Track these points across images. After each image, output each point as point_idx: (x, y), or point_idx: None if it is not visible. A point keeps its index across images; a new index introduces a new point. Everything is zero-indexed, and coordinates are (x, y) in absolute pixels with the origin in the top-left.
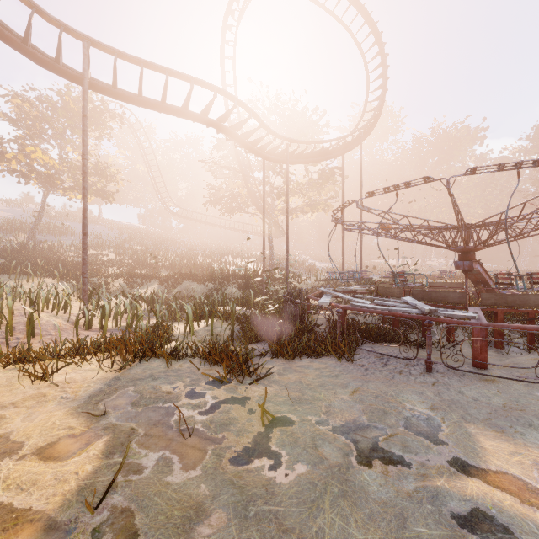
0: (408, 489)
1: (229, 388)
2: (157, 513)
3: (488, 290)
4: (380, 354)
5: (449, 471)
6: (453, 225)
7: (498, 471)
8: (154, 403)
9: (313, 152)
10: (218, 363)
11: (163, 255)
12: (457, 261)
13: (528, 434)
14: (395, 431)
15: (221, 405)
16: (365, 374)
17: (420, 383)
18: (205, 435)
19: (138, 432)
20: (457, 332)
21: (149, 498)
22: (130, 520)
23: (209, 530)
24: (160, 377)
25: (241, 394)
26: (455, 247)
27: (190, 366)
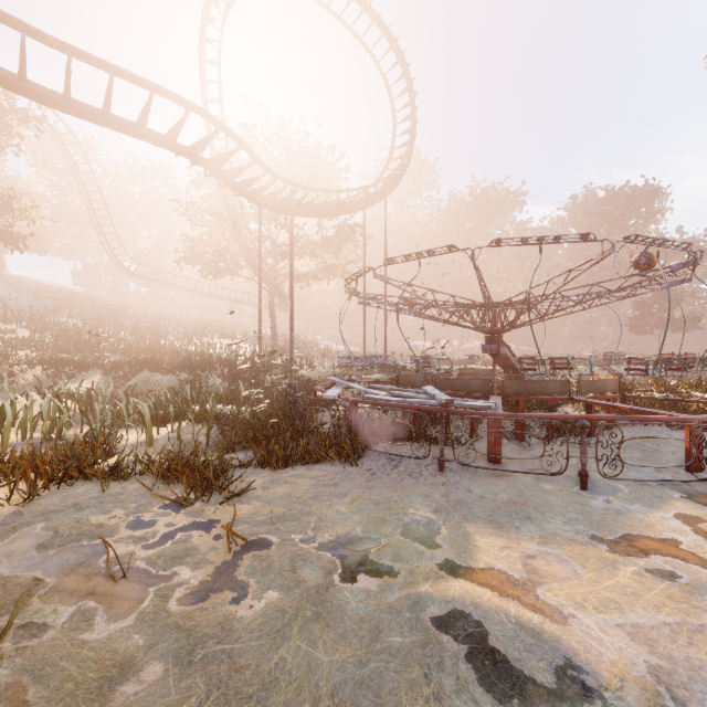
0: (390, 600)
1: (192, 511)
2: (63, 680)
3: (517, 376)
4: (392, 455)
5: (437, 575)
6: (480, 302)
7: (486, 567)
8: (76, 542)
9: (327, 202)
10: (181, 480)
11: (112, 333)
12: (485, 344)
13: (523, 527)
14: (390, 540)
15: (178, 534)
16: (370, 479)
17: (430, 485)
18: (148, 575)
19: (45, 583)
20: (483, 425)
21: (52, 664)
22: (18, 697)
23: (136, 688)
24: (89, 506)
25: (207, 517)
26: (482, 328)
27: (139, 488)
